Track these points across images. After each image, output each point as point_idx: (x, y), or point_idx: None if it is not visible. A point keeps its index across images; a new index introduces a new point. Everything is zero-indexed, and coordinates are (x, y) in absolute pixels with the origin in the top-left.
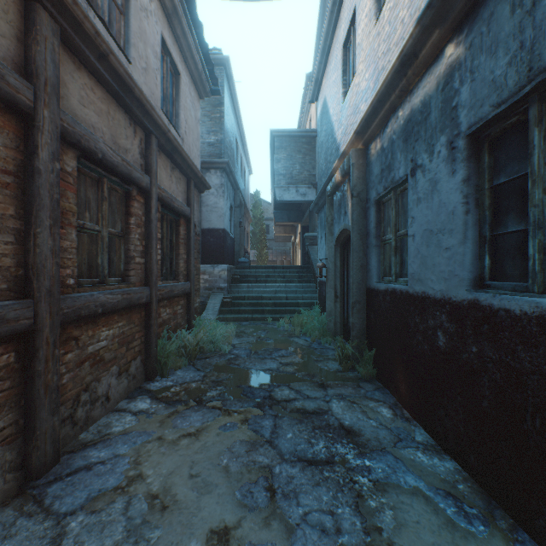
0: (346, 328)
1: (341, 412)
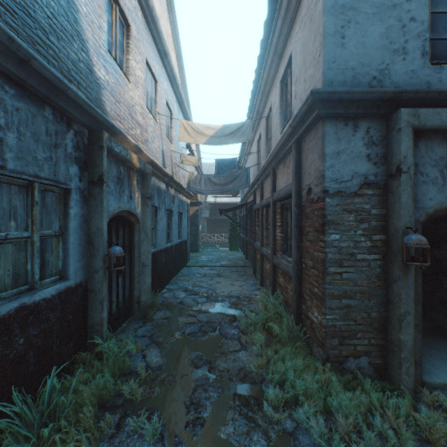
0: (112, 319)
1: (183, 294)
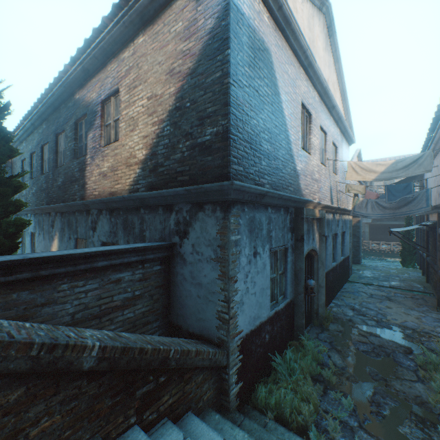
0: None
1: (350, 312)
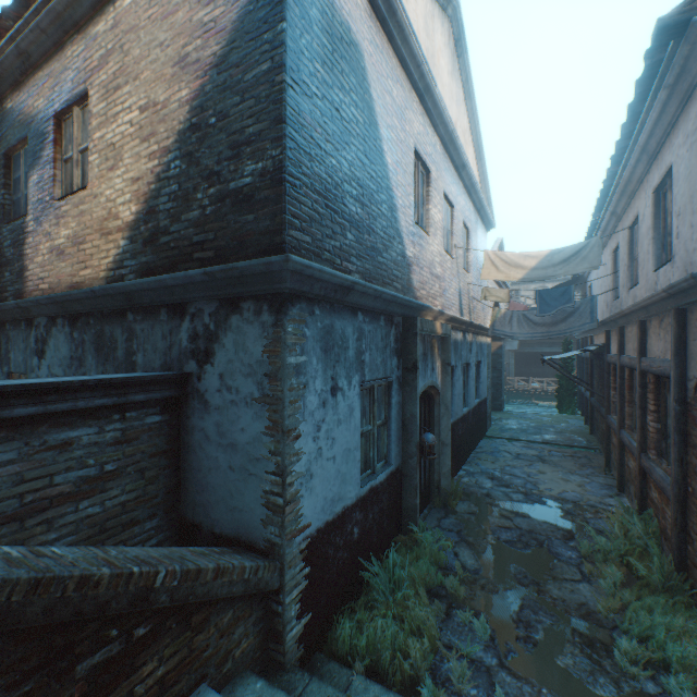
0: None
1: (488, 483)
